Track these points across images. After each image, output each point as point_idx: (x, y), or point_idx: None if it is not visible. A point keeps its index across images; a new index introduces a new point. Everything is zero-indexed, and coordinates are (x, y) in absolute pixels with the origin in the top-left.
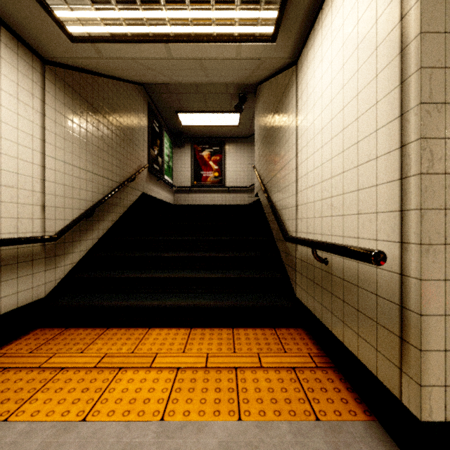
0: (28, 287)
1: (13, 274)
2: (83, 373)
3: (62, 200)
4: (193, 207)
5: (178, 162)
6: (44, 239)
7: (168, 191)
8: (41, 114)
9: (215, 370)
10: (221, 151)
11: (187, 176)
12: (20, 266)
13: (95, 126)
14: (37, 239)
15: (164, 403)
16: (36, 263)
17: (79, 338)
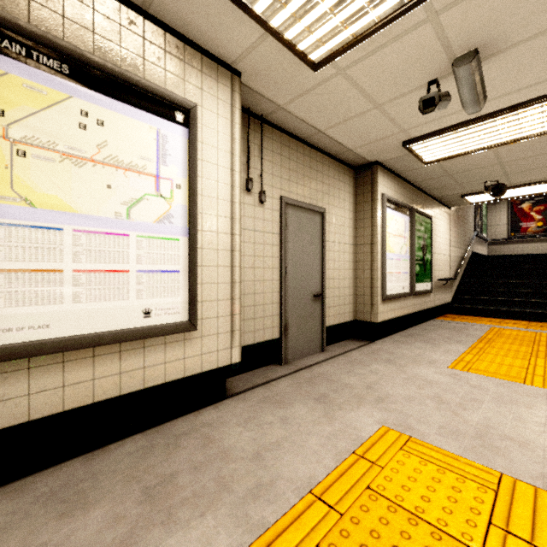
0: (448, 296)
1: (446, 291)
2: (485, 322)
3: (452, 263)
4: (519, 260)
5: (492, 217)
6: (454, 279)
7: (483, 245)
8: (449, 230)
9: (546, 328)
10: (546, 200)
11: (502, 229)
12: (447, 288)
13: (458, 224)
14: (453, 279)
15: (525, 328)
16: (449, 288)
17: (471, 317)
